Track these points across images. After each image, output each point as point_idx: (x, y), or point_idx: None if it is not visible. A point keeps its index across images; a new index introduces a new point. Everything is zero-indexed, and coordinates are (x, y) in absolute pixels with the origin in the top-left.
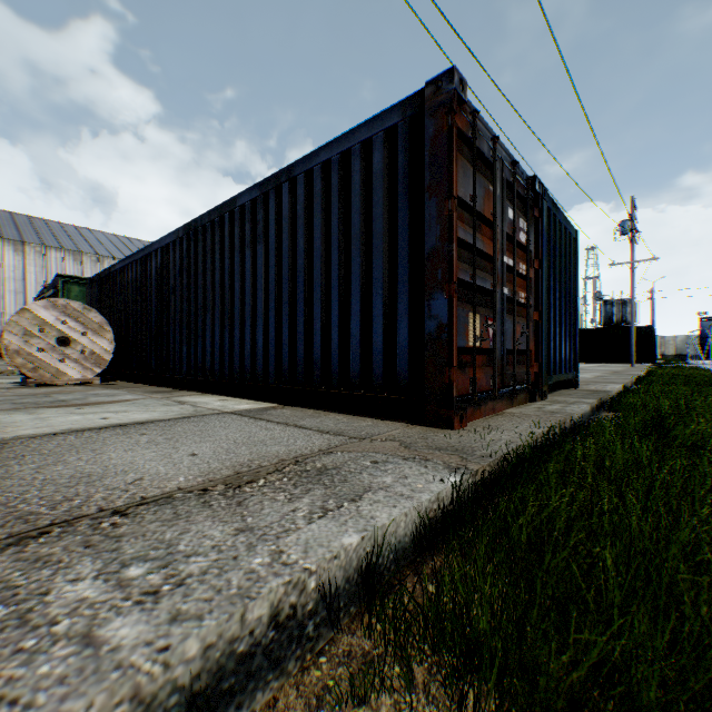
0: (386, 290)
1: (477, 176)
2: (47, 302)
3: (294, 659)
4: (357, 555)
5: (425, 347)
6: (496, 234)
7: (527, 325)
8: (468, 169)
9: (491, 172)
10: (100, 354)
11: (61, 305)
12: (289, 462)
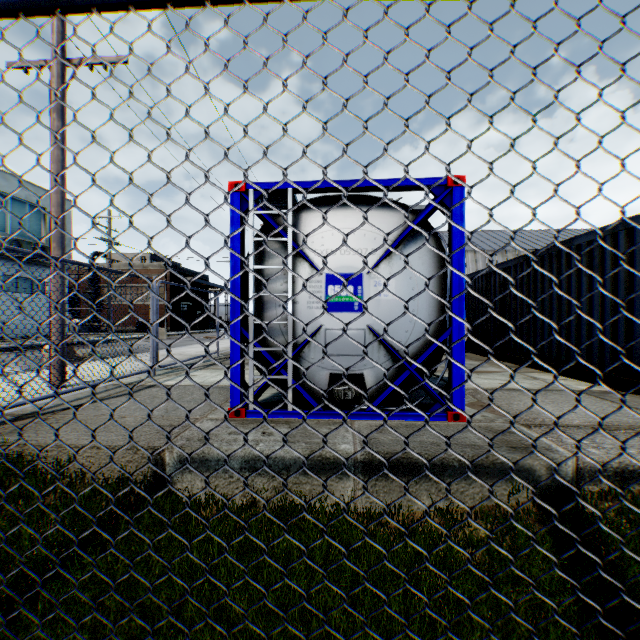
0: None
1: None
2: None
3: None
4: None
5: None
6: None
7: None
8: None
9: None
10: None
11: None
12: (636, 427)
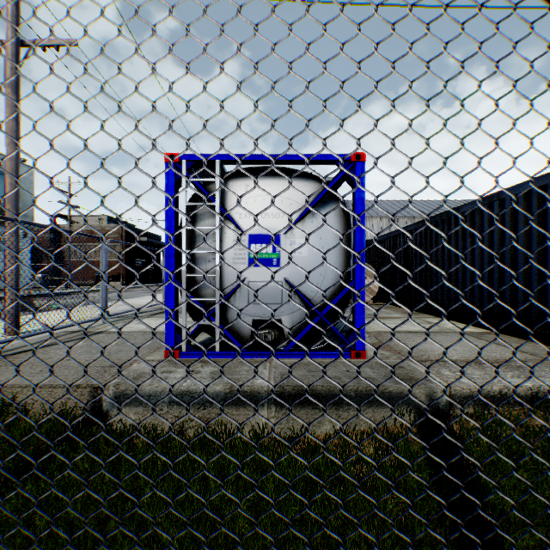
0: None
1: None
2: None
3: (505, 406)
4: (529, 390)
5: None
6: None
7: None
8: None
9: None
10: (372, 288)
11: None
12: (501, 361)
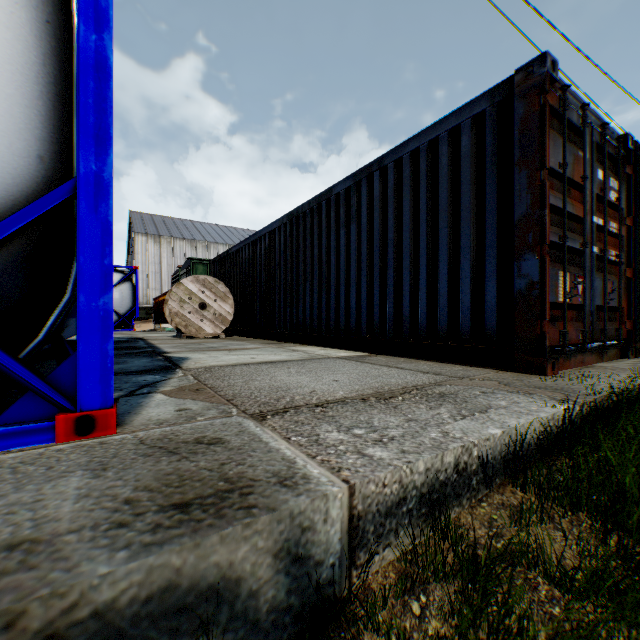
0: (473, 255)
1: (566, 144)
2: (192, 277)
3: (465, 498)
4: (499, 443)
5: (514, 303)
6: (585, 196)
7: (617, 282)
8: (557, 140)
9: (578, 139)
10: (224, 315)
11: (201, 279)
12: (411, 388)
